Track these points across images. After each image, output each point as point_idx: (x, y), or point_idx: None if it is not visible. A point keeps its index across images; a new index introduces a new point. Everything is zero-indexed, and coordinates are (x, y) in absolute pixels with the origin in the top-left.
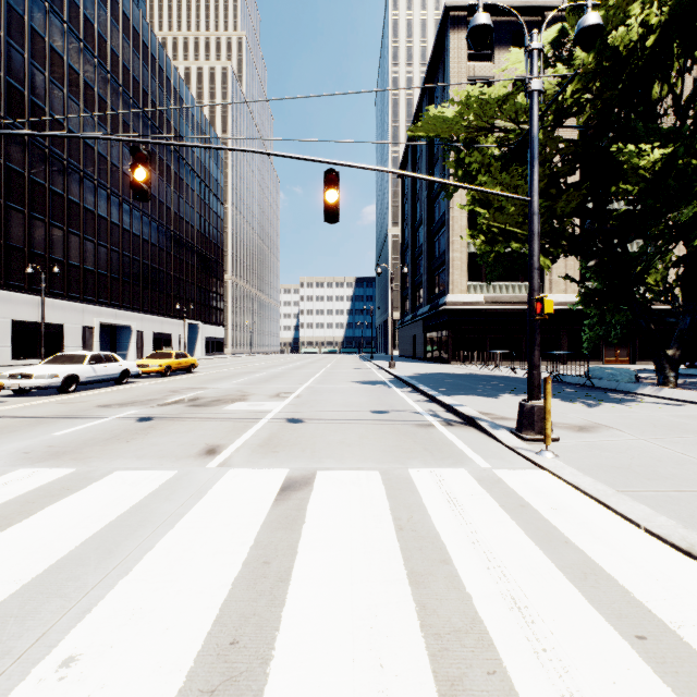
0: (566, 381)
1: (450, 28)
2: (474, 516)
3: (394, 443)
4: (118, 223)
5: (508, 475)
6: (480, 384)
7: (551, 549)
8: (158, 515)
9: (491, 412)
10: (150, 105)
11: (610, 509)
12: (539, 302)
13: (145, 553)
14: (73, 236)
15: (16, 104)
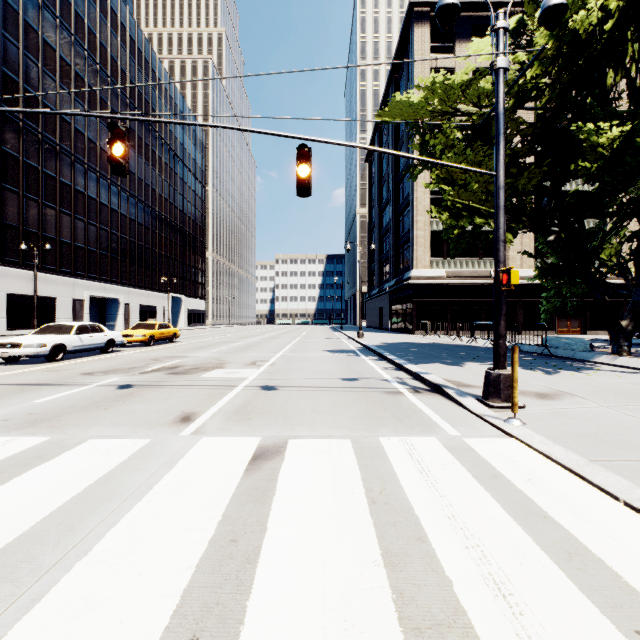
0: (525, 350)
1: (414, 23)
2: (447, 488)
3: (364, 411)
4: (106, 204)
5: (477, 443)
6: (444, 353)
7: (530, 525)
8: (126, 487)
9: (457, 379)
10: (137, 94)
11: (585, 480)
12: (505, 273)
13: (108, 530)
14: (65, 216)
15: (12, 92)
